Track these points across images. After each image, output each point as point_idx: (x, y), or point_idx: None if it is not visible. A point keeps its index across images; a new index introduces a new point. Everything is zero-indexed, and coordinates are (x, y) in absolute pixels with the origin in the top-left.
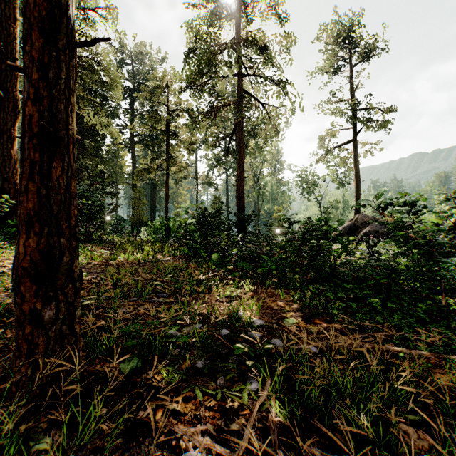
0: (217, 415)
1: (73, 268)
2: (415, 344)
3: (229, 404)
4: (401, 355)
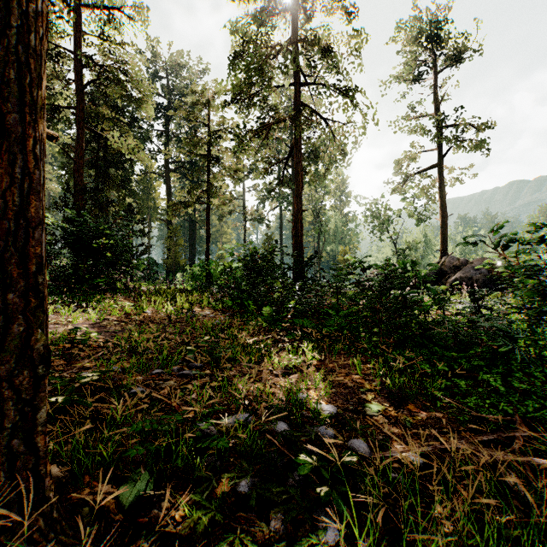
0: None
1: (31, 343)
2: None
3: None
4: None
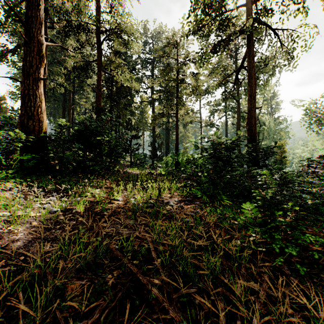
0: None
1: None
2: None
3: None
4: None
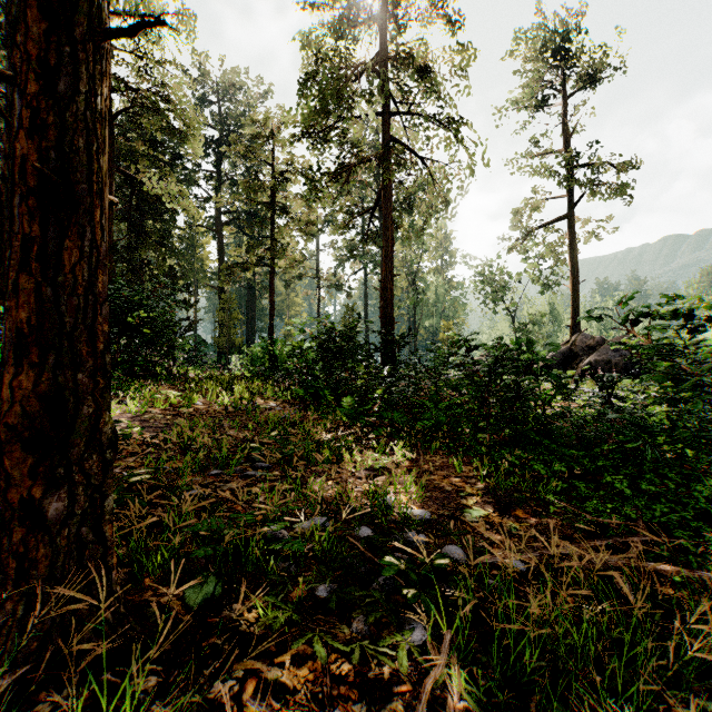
0: (353, 692)
1: (99, 425)
2: (699, 560)
3: (373, 670)
4: (677, 579)
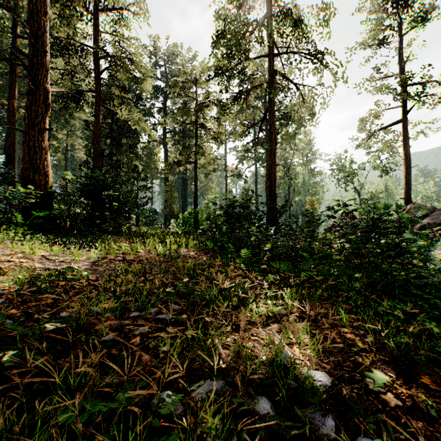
0: None
1: None
2: None
3: None
4: None
